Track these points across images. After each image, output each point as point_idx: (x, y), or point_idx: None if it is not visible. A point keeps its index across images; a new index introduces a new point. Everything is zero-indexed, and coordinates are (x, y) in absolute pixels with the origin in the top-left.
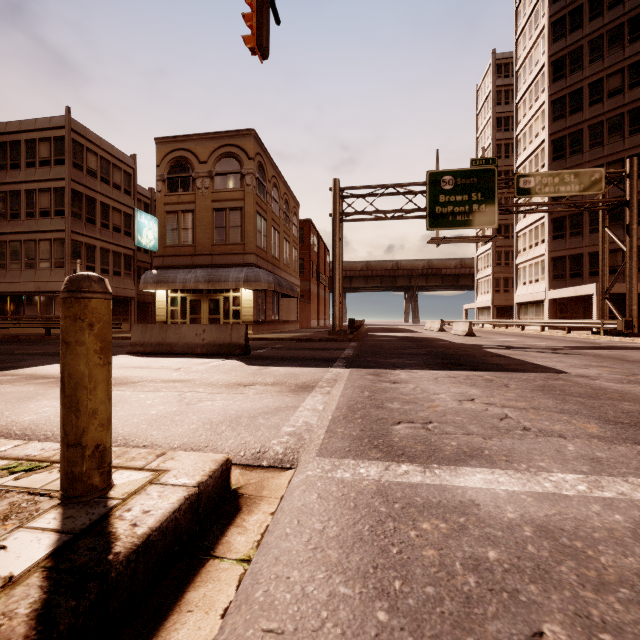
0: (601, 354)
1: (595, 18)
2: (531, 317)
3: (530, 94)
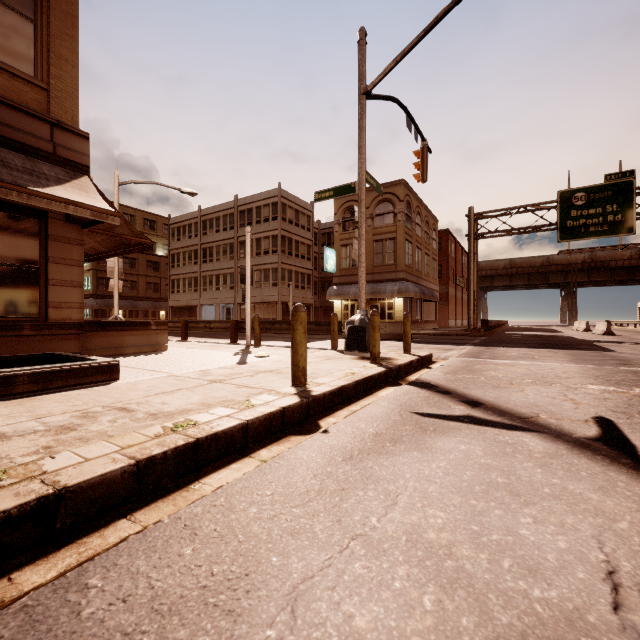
0: None
1: None
2: None
3: None
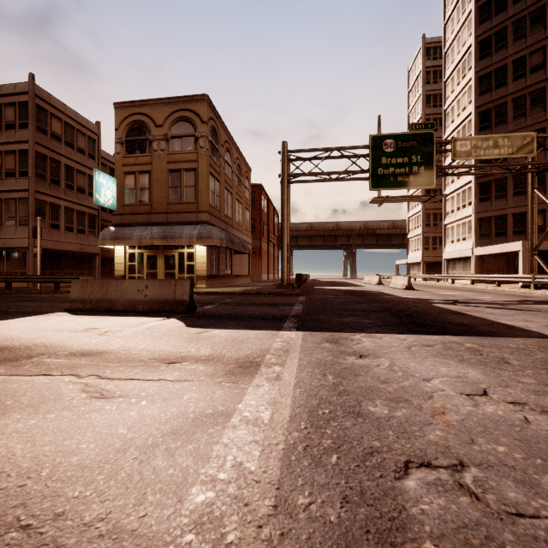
0: None
1: (518, 1)
2: (459, 272)
3: (458, 72)
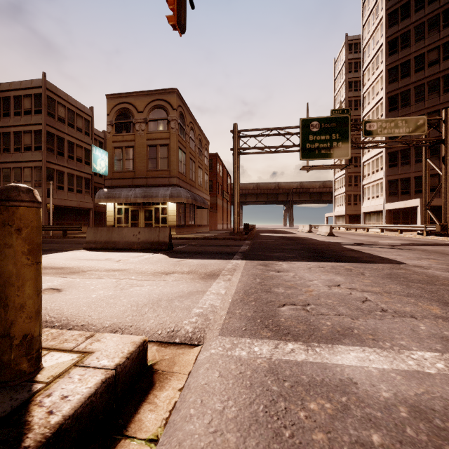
0: (427, 249)
1: (419, 10)
2: (373, 222)
3: (372, 64)
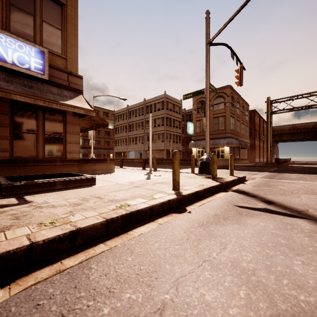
0: None
1: None
2: None
3: None
